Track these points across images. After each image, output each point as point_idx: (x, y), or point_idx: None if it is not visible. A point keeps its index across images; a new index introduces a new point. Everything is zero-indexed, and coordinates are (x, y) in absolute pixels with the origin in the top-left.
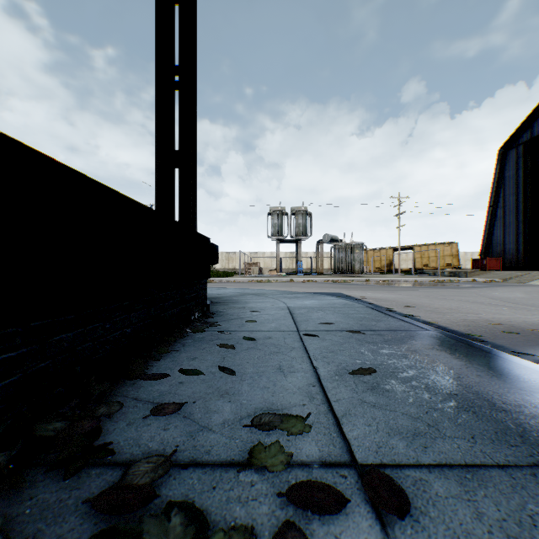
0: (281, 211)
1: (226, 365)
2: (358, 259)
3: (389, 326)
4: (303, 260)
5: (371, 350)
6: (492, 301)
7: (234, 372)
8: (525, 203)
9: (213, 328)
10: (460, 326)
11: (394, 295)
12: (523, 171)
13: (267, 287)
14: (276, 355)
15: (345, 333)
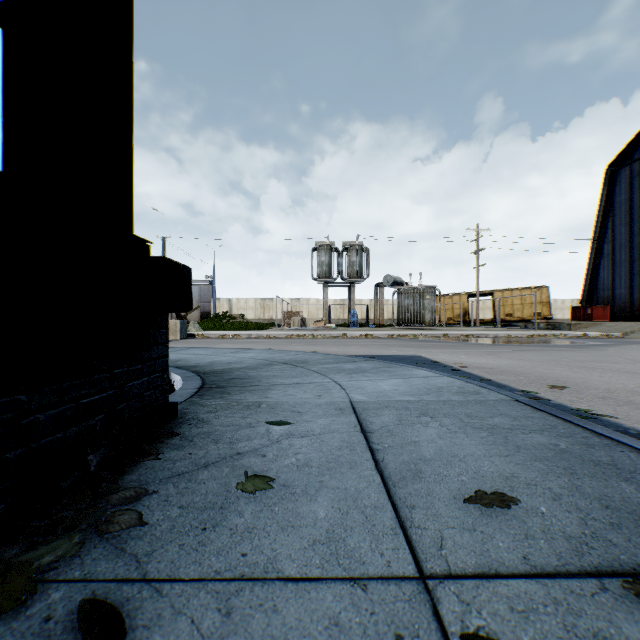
0: (330, 246)
1: None
2: (429, 307)
3: None
4: (357, 309)
5: None
6: None
7: None
8: None
9: (103, 541)
10: None
11: (503, 360)
12: (639, 194)
13: (311, 346)
14: None
15: (634, 604)
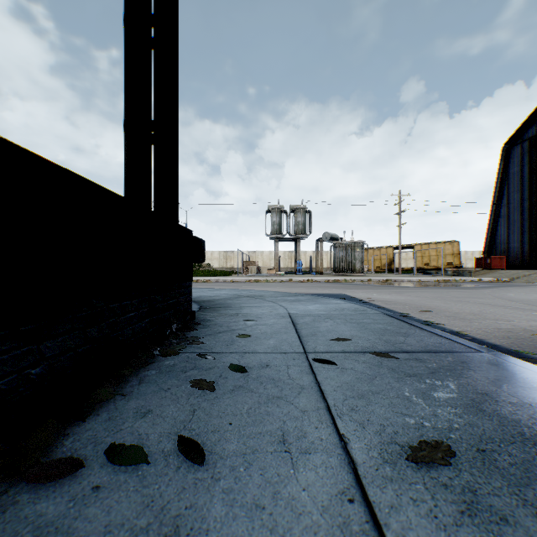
0: (280, 209)
1: (194, 430)
2: (359, 258)
3: (423, 344)
4: (302, 259)
5: (420, 393)
6: (513, 303)
7: (202, 455)
8: (530, 200)
9: (192, 347)
10: (498, 338)
11: (403, 296)
12: (528, 167)
13: (265, 287)
14: (277, 405)
15: (370, 356)
